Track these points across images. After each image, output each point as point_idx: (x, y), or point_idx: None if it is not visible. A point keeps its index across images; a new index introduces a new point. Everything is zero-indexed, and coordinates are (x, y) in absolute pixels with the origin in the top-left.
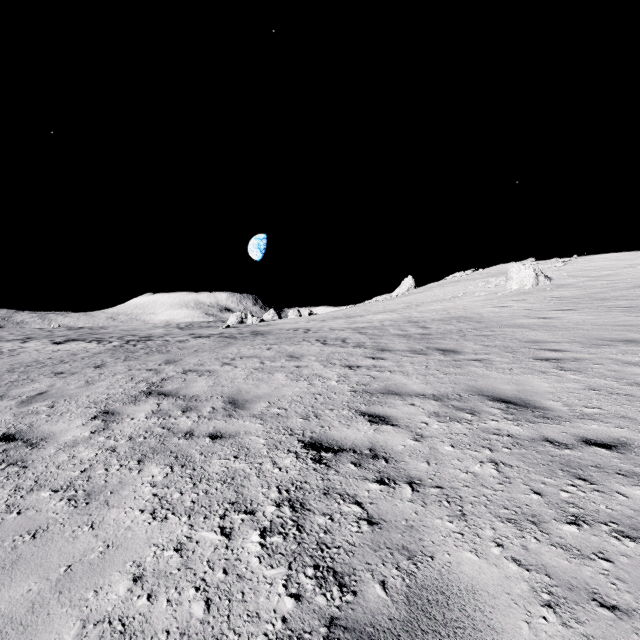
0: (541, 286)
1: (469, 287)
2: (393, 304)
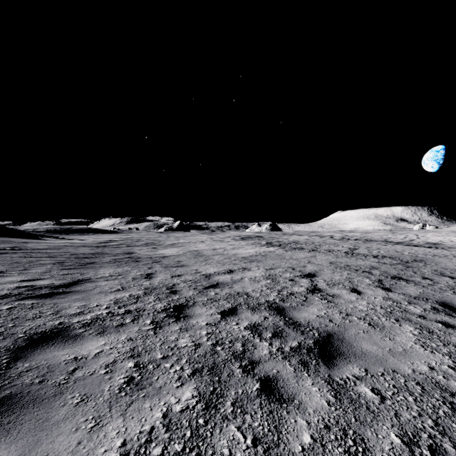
0: None
1: None
2: None
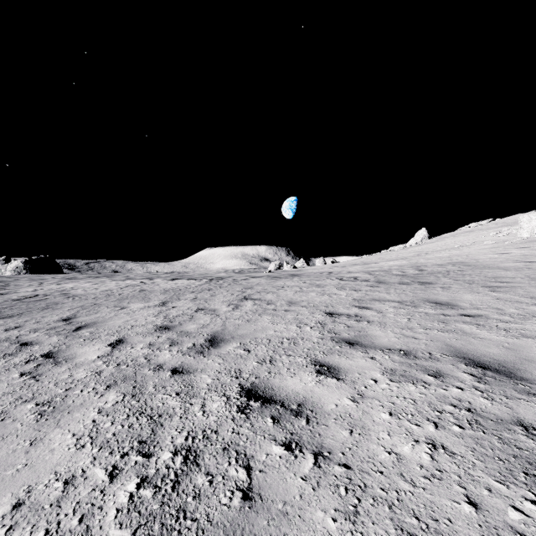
0: None
1: (480, 236)
2: (405, 253)
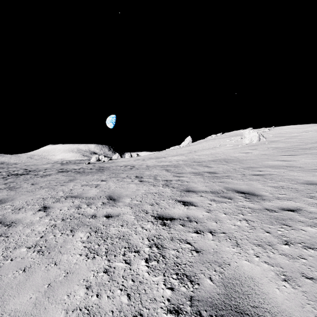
0: (261, 141)
1: (221, 142)
2: (181, 151)
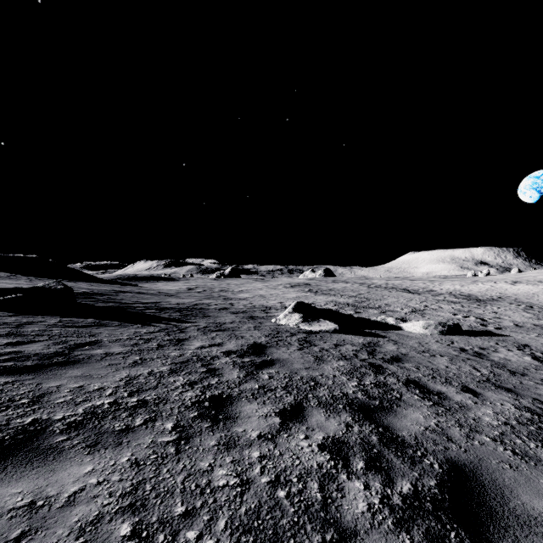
0: None
1: None
2: None
